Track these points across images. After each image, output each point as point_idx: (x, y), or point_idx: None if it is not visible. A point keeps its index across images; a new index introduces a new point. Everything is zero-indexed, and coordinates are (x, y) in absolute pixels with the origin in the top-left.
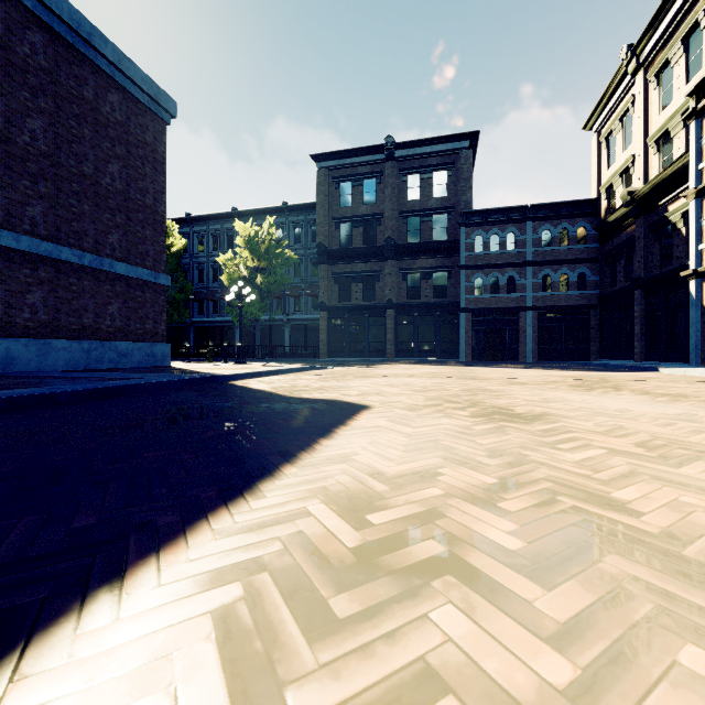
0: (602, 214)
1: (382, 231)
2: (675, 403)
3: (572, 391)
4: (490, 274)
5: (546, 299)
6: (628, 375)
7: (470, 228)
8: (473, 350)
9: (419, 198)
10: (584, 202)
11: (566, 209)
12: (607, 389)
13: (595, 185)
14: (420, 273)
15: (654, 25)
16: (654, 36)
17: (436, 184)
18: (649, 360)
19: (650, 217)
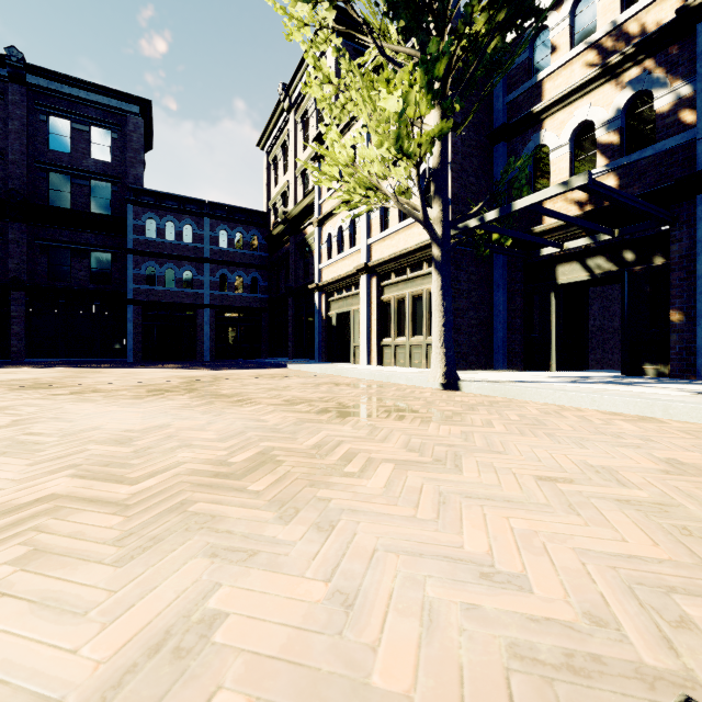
0: (271, 227)
1: (4, 179)
2: (197, 408)
3: (122, 399)
4: (165, 265)
5: (224, 298)
6: (256, 372)
7: (141, 208)
8: (144, 349)
9: (69, 152)
10: (256, 212)
11: (242, 215)
12: (180, 392)
13: (266, 200)
14: (70, 249)
15: (299, 76)
16: (300, 86)
17: (96, 142)
18: (297, 358)
19: (299, 237)
